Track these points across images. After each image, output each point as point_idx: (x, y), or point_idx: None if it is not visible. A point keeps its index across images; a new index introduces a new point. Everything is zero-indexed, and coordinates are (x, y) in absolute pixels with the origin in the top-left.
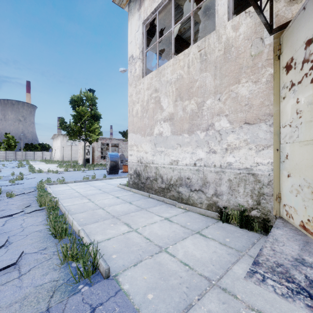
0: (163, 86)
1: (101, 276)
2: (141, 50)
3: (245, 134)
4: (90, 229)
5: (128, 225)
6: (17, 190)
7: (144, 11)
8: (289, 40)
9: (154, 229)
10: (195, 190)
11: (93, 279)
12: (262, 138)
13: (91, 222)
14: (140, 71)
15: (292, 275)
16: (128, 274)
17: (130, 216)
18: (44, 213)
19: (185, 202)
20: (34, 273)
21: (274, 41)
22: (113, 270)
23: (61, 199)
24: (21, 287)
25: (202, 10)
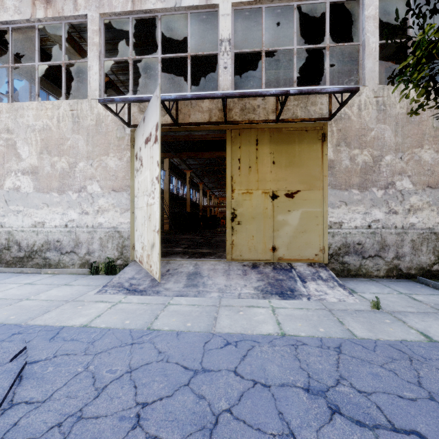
0: (21, 129)
1: None
2: None
3: (113, 199)
4: None
5: None
6: None
7: None
8: (137, 140)
9: (10, 292)
10: (67, 252)
11: None
12: (124, 203)
13: None
14: None
15: (124, 285)
16: None
17: None
18: None
19: (54, 268)
20: None
21: (131, 134)
22: None
23: None
24: None
25: (79, 53)
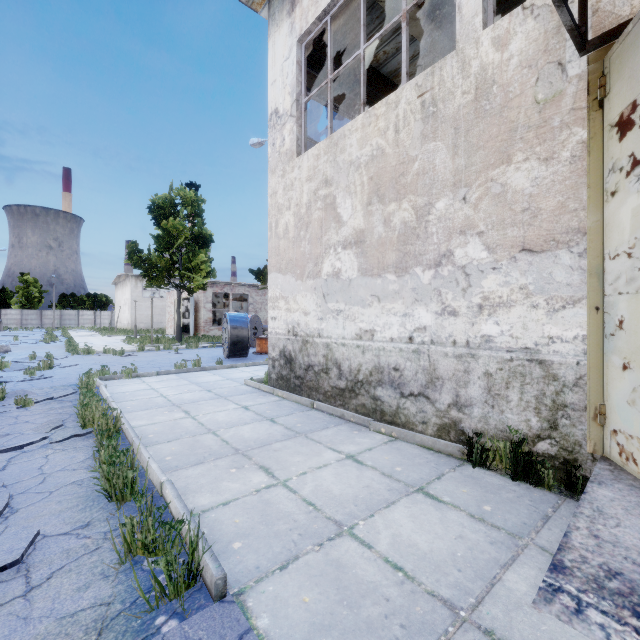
0: (341, 173)
1: (207, 593)
2: (295, 98)
3: (522, 275)
4: (187, 480)
5: (269, 470)
6: (40, 390)
7: (300, 17)
8: (627, 64)
9: (324, 481)
10: (412, 394)
11: (188, 603)
12: (561, 282)
13: (188, 463)
14: (292, 143)
15: None
16: (267, 590)
17: (273, 451)
18: (91, 442)
19: (388, 420)
20: (60, 584)
21: (589, 69)
22: (235, 580)
23: (128, 412)
24: (27, 619)
25: (424, 10)
